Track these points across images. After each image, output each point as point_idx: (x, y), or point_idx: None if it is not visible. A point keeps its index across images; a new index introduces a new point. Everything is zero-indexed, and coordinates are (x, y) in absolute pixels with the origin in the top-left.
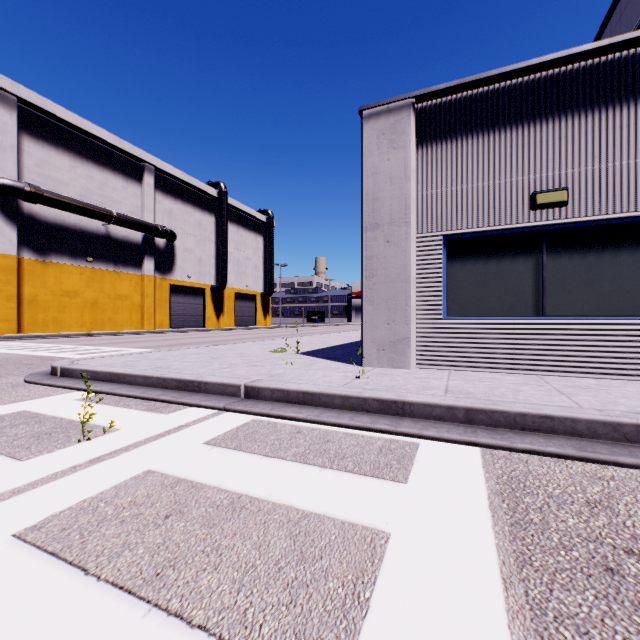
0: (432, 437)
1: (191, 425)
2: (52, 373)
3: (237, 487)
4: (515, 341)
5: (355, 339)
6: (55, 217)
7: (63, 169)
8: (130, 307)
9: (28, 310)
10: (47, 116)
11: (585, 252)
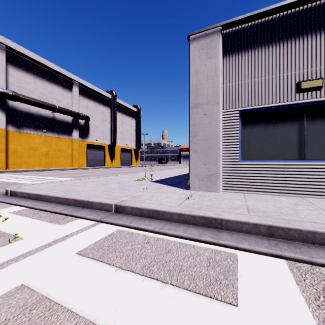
0: (246, 249)
1: (74, 235)
2: (6, 193)
3: (87, 310)
4: (286, 175)
5: (183, 173)
6: (26, 108)
7: (30, 83)
8: (65, 155)
9: (11, 157)
10: (21, 55)
11: None
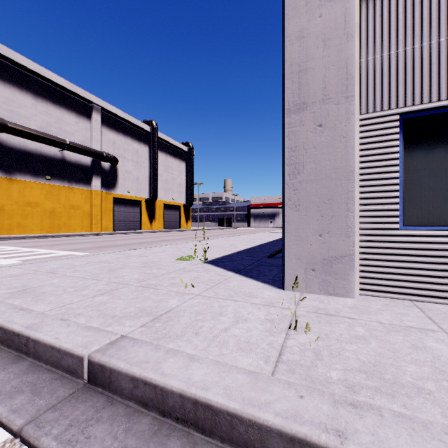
0: None
1: None
2: None
3: None
4: None
5: (258, 242)
6: (19, 144)
7: (26, 106)
8: (81, 215)
9: None
10: (12, 64)
11: None
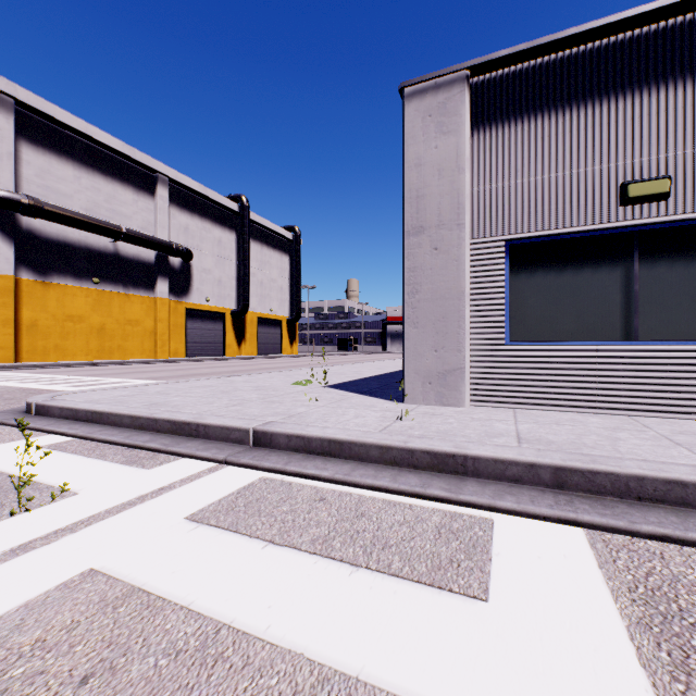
0: (510, 510)
1: (176, 487)
2: (26, 411)
3: (218, 608)
4: (598, 372)
5: (392, 369)
6: (57, 233)
7: (66, 180)
8: (141, 333)
9: (27, 336)
10: (48, 121)
11: (691, 258)
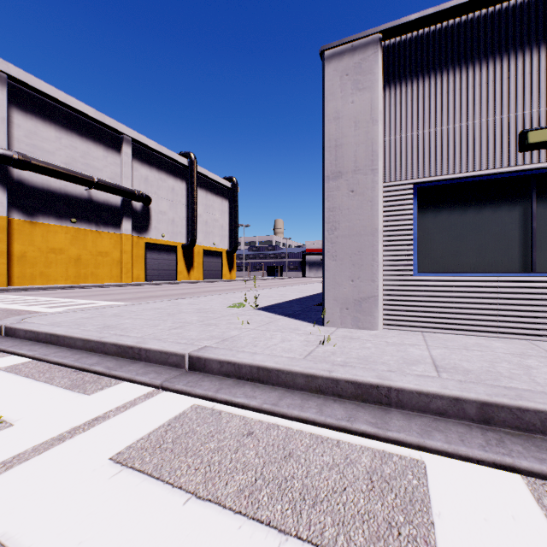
0: (441, 451)
1: (110, 417)
2: None
3: None
4: (499, 301)
5: (311, 292)
6: (42, 182)
7: (49, 140)
8: (110, 262)
9: (17, 265)
10: (35, 92)
11: None
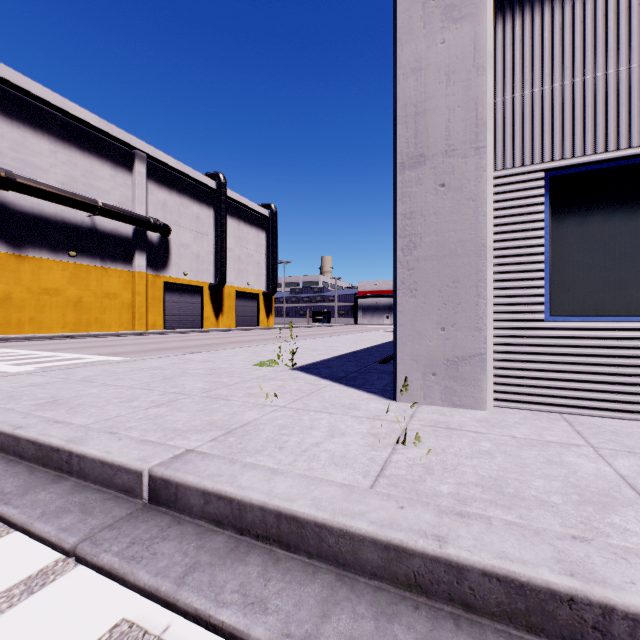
0: None
1: None
2: None
3: None
4: None
5: (368, 344)
6: (32, 206)
7: (42, 154)
8: (119, 306)
9: (0, 309)
10: (23, 94)
11: None
